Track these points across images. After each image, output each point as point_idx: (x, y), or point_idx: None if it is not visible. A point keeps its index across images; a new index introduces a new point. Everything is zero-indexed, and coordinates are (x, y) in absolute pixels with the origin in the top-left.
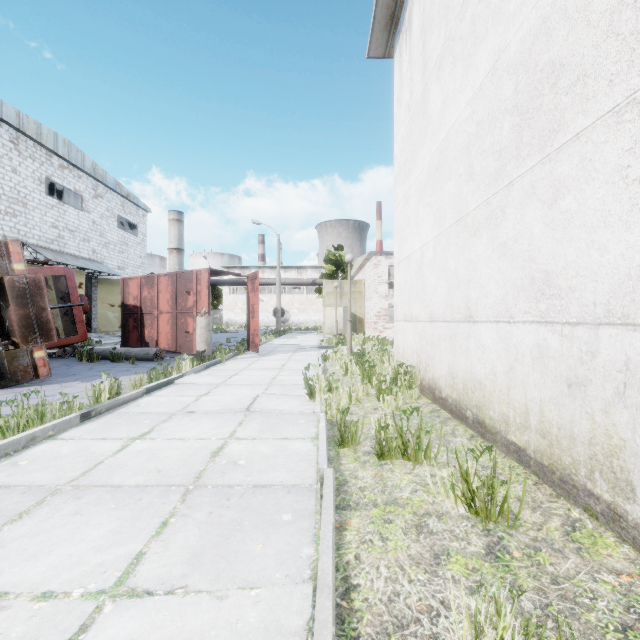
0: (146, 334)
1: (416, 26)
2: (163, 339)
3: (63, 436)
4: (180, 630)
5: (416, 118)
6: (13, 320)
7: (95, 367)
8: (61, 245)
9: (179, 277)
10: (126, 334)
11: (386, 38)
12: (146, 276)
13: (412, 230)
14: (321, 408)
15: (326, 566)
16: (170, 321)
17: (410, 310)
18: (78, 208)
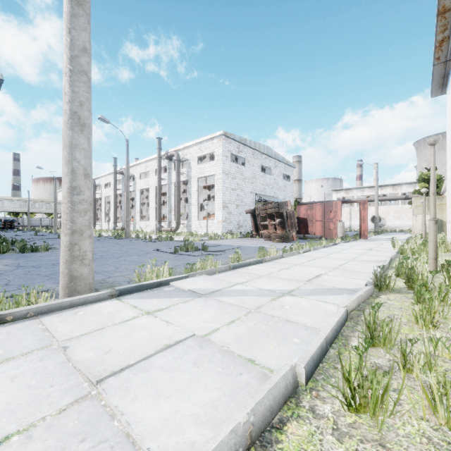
0: (309, 230)
1: (450, 99)
2: (317, 232)
3: (323, 249)
4: (370, 257)
5: (450, 138)
6: (288, 223)
7: (300, 240)
8: (265, 192)
9: (325, 205)
10: (299, 230)
11: (441, 90)
12: (309, 205)
13: (449, 184)
14: (397, 249)
15: (391, 255)
16: (321, 224)
17: (449, 218)
18: (269, 174)
